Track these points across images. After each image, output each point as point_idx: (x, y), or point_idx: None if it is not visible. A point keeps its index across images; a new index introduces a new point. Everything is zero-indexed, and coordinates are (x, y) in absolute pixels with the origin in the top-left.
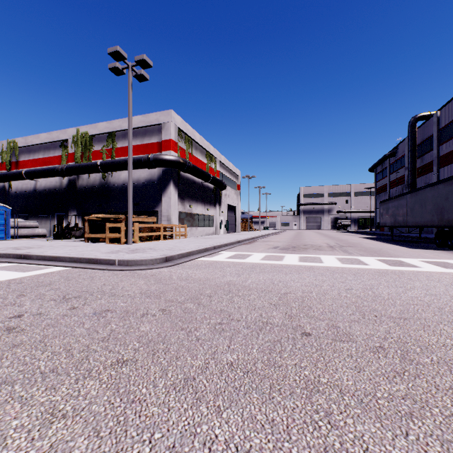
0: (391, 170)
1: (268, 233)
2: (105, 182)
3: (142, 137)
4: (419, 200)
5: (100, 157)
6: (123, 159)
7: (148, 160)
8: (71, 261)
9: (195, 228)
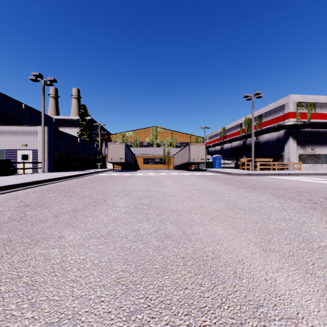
0: None
1: None
2: (257, 141)
3: (274, 114)
4: None
5: (255, 128)
6: (263, 129)
7: (274, 128)
8: (225, 173)
9: (320, 165)
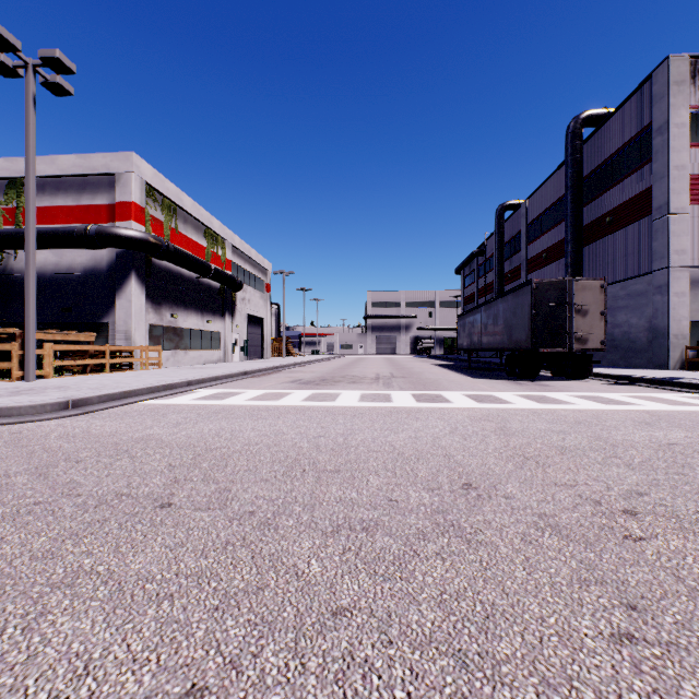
0: (480, 274)
1: (310, 360)
2: (1, 269)
3: (78, 193)
4: (492, 315)
5: None
6: (37, 229)
7: (87, 234)
8: None
9: (184, 353)
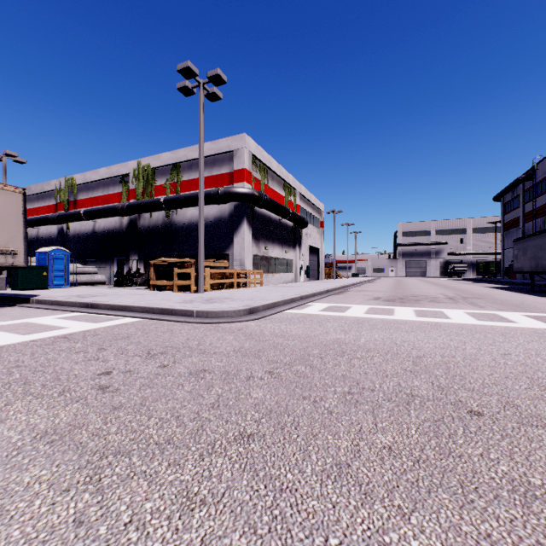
0: (527, 199)
1: (360, 281)
2: (168, 222)
3: (211, 168)
4: None
5: (164, 193)
6: (189, 194)
7: (219, 194)
8: (143, 311)
9: (272, 275)
